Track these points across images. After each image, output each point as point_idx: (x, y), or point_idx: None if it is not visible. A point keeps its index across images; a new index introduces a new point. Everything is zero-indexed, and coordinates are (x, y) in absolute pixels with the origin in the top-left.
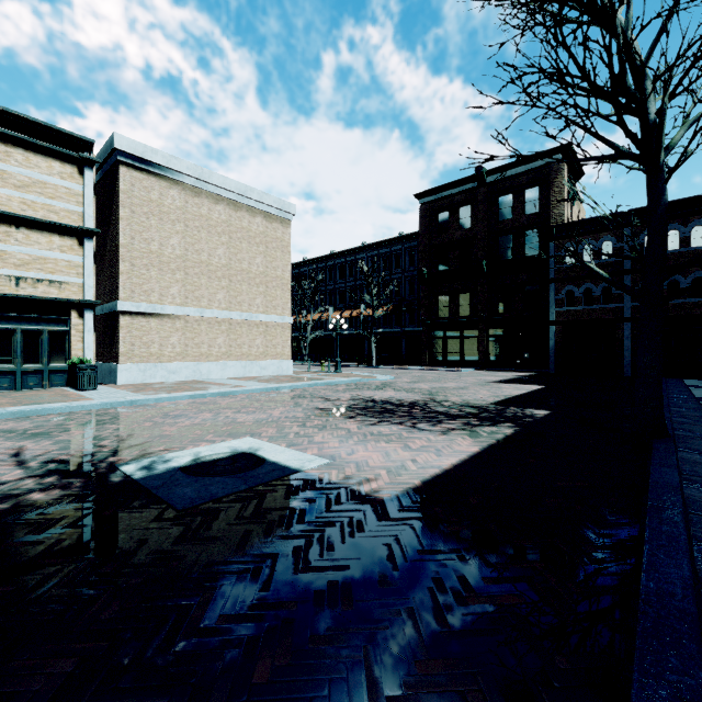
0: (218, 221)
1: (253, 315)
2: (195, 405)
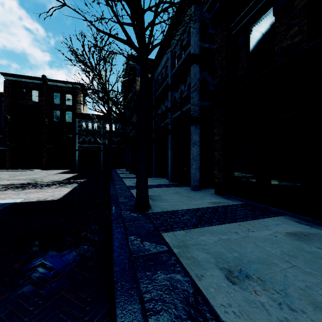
0: None
1: None
2: None
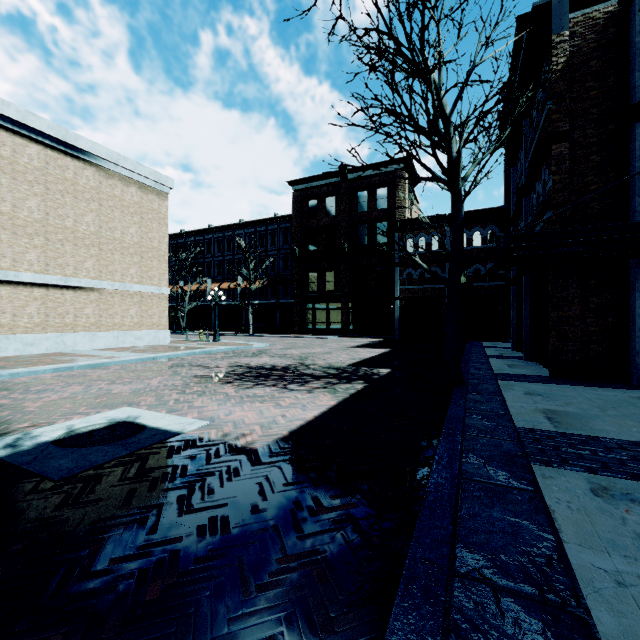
0: (86, 186)
1: (127, 285)
2: (62, 378)
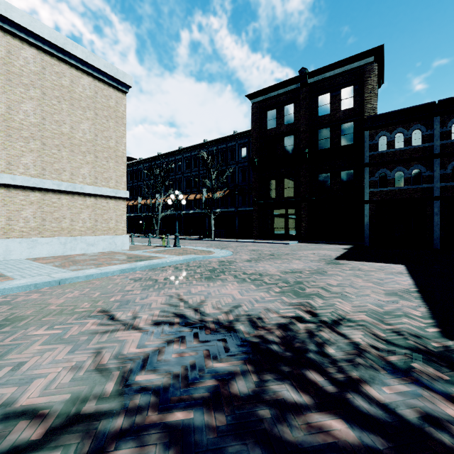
0: (24, 69)
1: (77, 186)
2: None
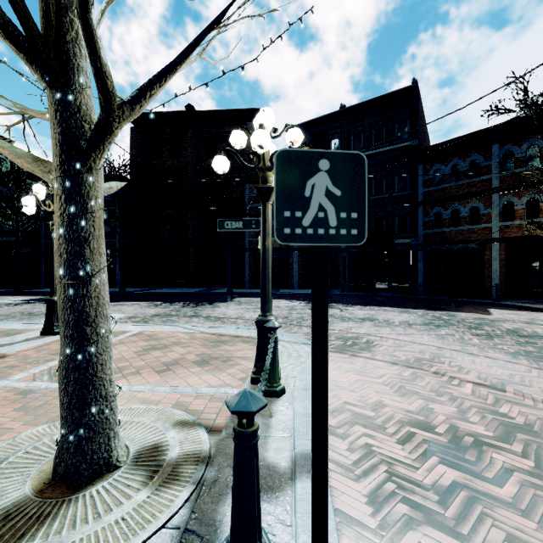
0: None
1: None
2: None
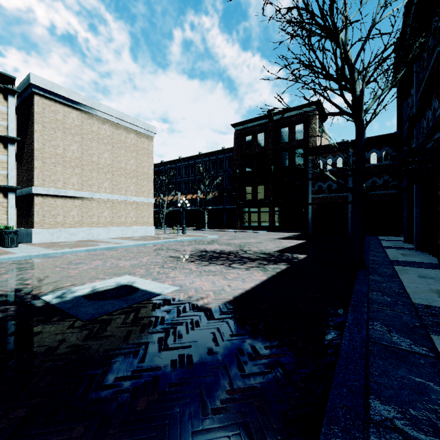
0: (105, 135)
1: (128, 197)
2: (90, 256)
